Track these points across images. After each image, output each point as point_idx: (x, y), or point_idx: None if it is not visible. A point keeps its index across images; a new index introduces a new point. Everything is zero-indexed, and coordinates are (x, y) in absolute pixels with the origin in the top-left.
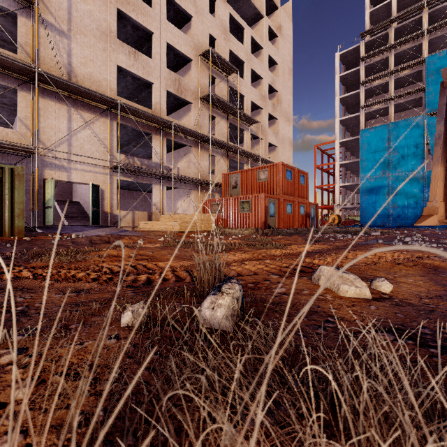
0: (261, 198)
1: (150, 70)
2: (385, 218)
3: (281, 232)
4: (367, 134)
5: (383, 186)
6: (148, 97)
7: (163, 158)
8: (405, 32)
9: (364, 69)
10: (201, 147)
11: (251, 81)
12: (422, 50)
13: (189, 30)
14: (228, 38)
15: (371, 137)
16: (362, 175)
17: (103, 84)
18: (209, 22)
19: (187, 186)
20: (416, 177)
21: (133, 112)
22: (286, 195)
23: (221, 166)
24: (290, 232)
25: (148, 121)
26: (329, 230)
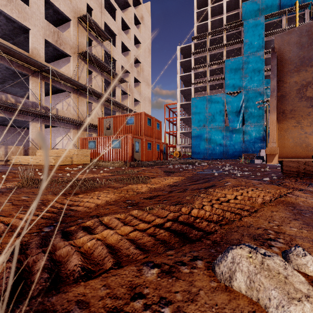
0: (129, 137)
1: (26, 16)
2: (205, 153)
3: (144, 164)
4: (195, 101)
5: (204, 133)
6: (26, 42)
7: (41, 99)
8: (215, 43)
9: (193, 60)
10: (79, 94)
11: (122, 51)
12: (223, 55)
13: None
14: (103, 12)
15: (197, 103)
16: (192, 126)
17: None
18: None
19: (66, 125)
20: (220, 129)
21: (5, 49)
22: (147, 137)
23: (97, 112)
24: (150, 164)
25: (24, 62)
26: (176, 162)
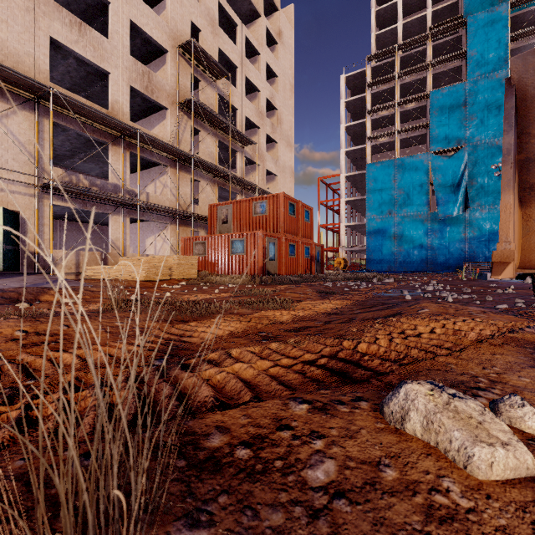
0: (258, 236)
1: (105, 54)
2: (391, 262)
3: (283, 280)
4: (373, 169)
5: (389, 227)
6: (103, 93)
7: (125, 179)
8: (410, 62)
9: (370, 97)
10: (180, 167)
11: (246, 92)
12: (427, 84)
13: (164, 11)
14: (216, 33)
15: (377, 172)
16: (368, 214)
17: (26, 61)
18: (191, 6)
19: (161, 218)
20: (421, 219)
21: (77, 108)
22: (289, 234)
23: (208, 195)
24: (294, 280)
25: (101, 124)
26: (339, 277)
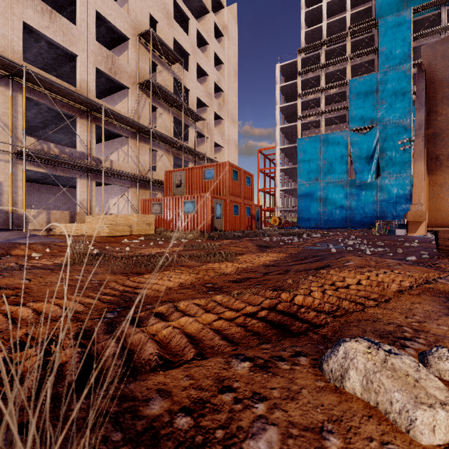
0: (207, 198)
1: (73, 39)
2: (317, 220)
3: (228, 235)
4: (303, 143)
5: (316, 191)
6: (72, 73)
7: (91, 148)
8: (333, 55)
9: (300, 83)
10: (140, 139)
11: (197, 76)
12: (346, 74)
13: (126, 4)
14: (171, 24)
15: (306, 146)
16: (299, 180)
17: (1, 42)
18: (149, 1)
19: (123, 182)
20: (342, 184)
21: (48, 85)
22: (233, 196)
23: (164, 162)
24: (237, 235)
25: (70, 100)
26: (275, 233)
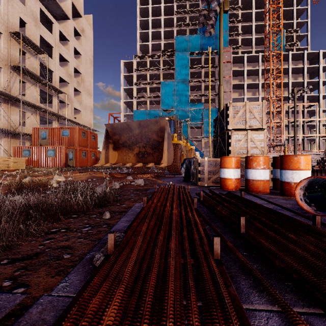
0: (63, 148)
1: None
2: None
3: (74, 169)
4: (137, 113)
5: None
6: None
7: None
8: (154, 64)
9: (136, 76)
10: (11, 104)
11: (60, 60)
12: (160, 77)
13: None
14: (38, 26)
15: (139, 115)
16: None
17: None
18: (19, 8)
19: None
20: None
21: None
22: (82, 147)
23: (32, 120)
24: (79, 169)
25: None
26: (103, 167)
